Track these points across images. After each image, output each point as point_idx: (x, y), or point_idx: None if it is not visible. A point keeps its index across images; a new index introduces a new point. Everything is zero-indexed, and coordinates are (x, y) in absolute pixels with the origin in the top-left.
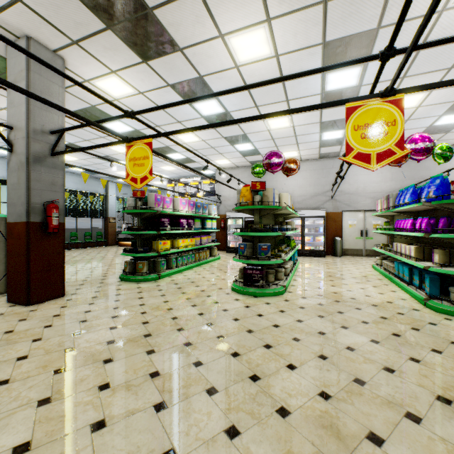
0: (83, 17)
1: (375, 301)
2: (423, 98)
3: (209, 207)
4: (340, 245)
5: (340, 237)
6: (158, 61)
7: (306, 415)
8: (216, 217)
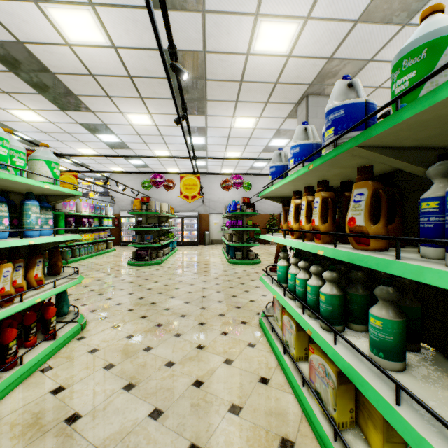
0: (22, 86)
1: (208, 263)
2: (241, 154)
3: (106, 208)
4: (208, 237)
5: (208, 231)
6: (73, 112)
7: (158, 288)
8: (112, 216)
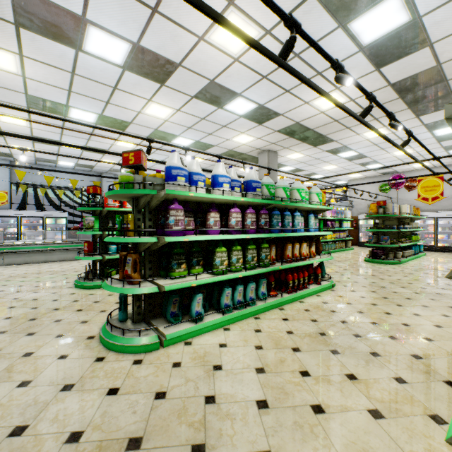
0: (294, 142)
1: None
2: None
3: (344, 212)
4: None
5: None
6: (322, 145)
7: (389, 280)
8: (350, 219)
